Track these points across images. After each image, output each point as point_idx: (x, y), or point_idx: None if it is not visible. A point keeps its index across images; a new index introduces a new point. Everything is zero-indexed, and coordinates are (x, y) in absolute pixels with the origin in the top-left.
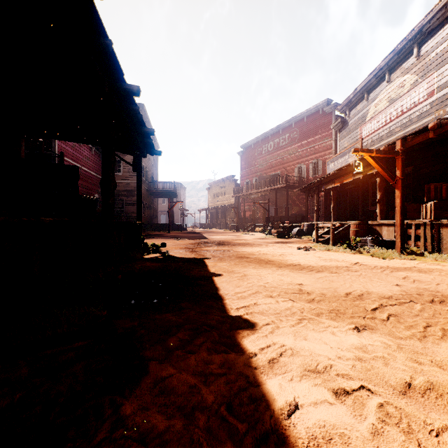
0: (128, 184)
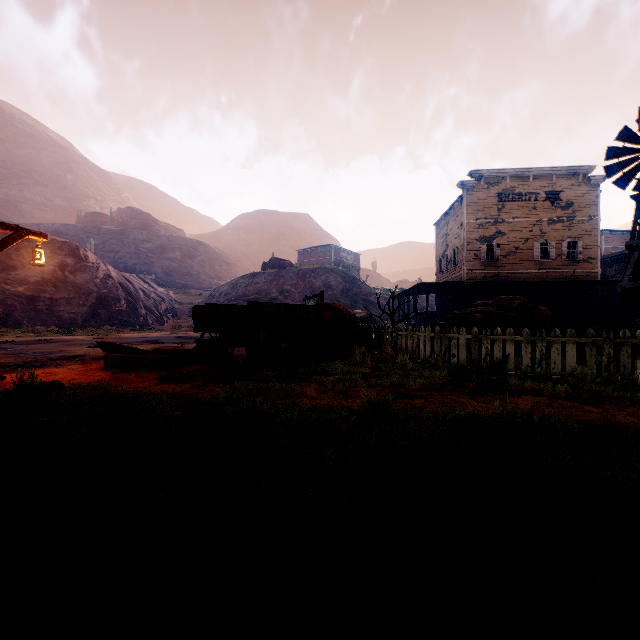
0: None
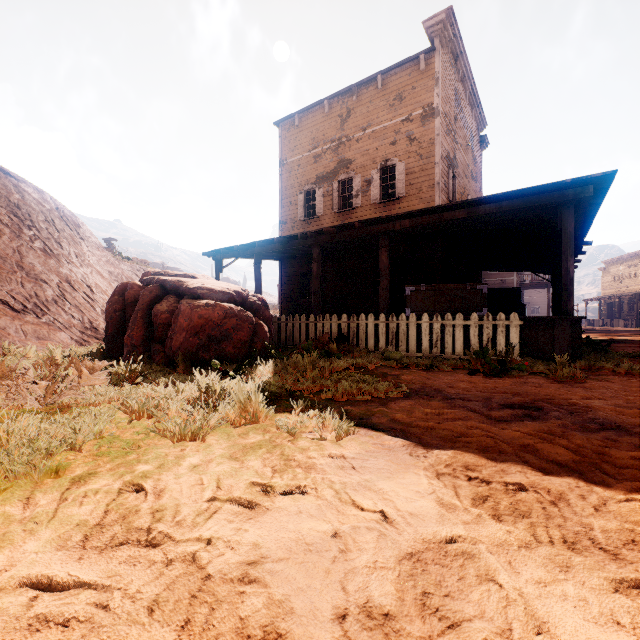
0: (504, 281)
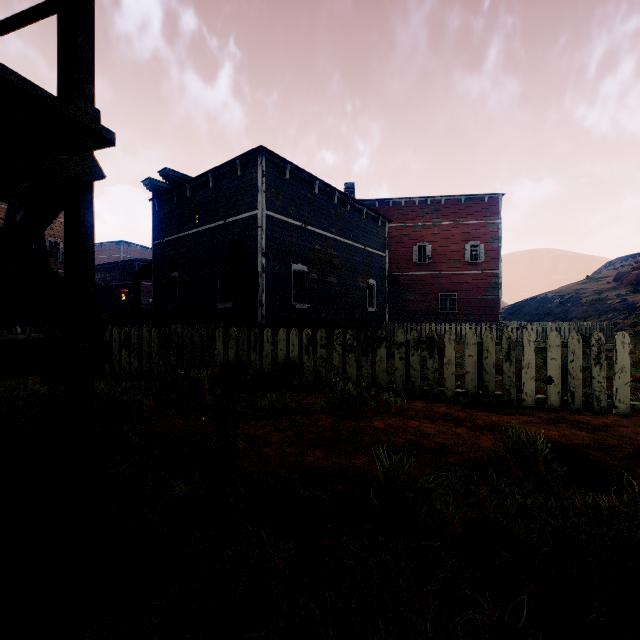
0: None
